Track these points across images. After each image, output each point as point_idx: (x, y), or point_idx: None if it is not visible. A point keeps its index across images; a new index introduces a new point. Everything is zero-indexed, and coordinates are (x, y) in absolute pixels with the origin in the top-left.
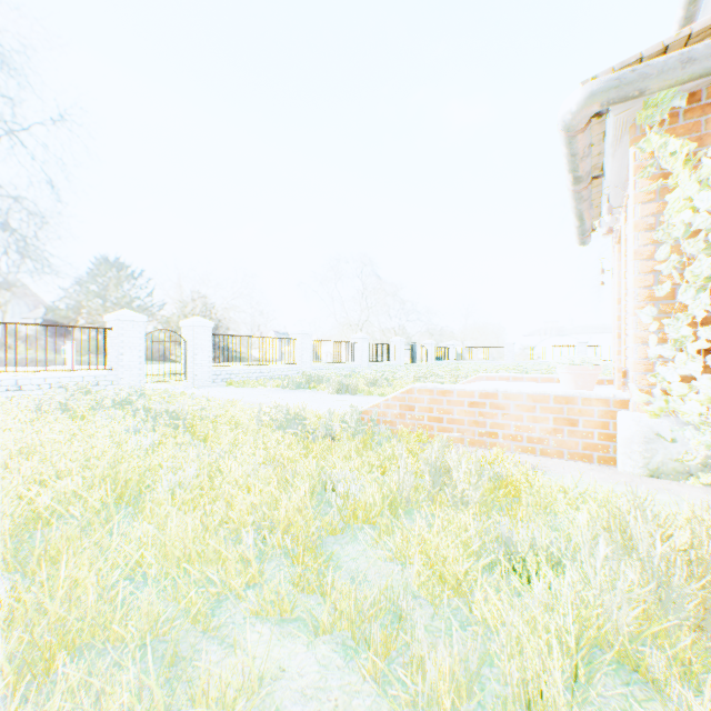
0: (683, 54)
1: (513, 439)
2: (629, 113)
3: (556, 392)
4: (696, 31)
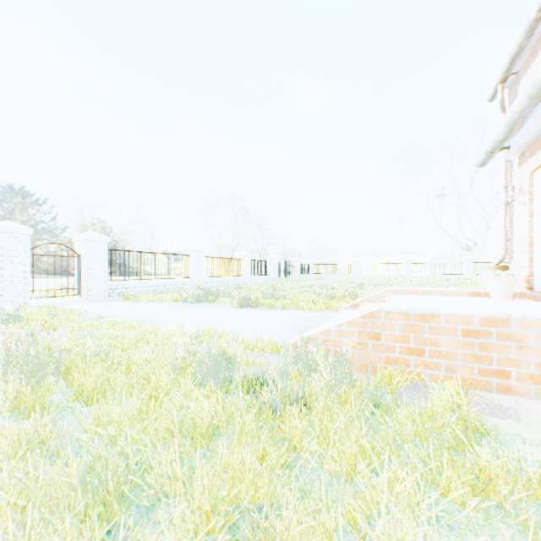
0: None
1: (535, 380)
2: None
3: None
4: None
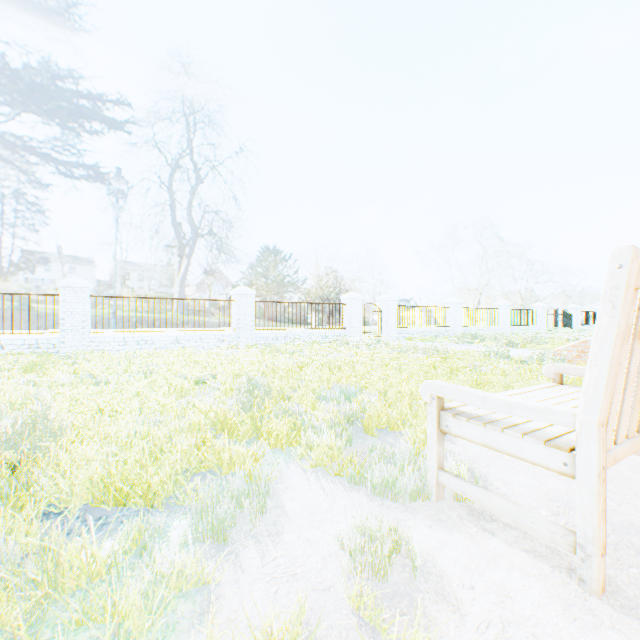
0: None
1: None
2: None
3: None
4: None
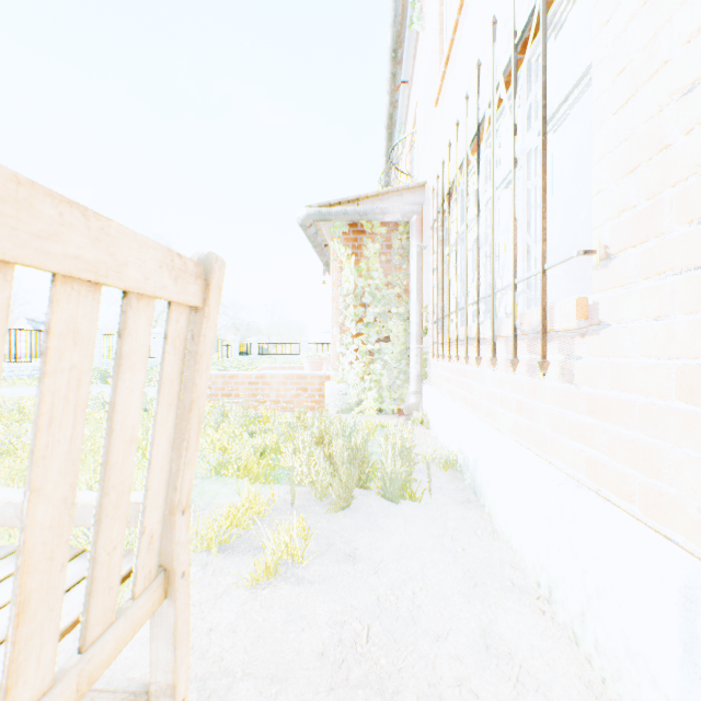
0: (344, 210)
1: (276, 403)
2: (329, 226)
3: (298, 373)
4: (350, 200)
